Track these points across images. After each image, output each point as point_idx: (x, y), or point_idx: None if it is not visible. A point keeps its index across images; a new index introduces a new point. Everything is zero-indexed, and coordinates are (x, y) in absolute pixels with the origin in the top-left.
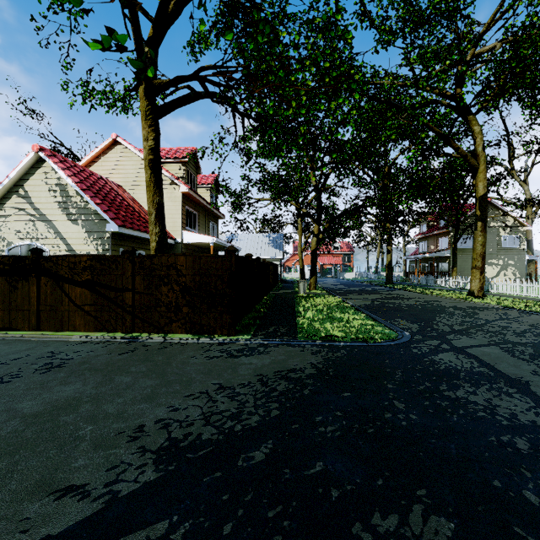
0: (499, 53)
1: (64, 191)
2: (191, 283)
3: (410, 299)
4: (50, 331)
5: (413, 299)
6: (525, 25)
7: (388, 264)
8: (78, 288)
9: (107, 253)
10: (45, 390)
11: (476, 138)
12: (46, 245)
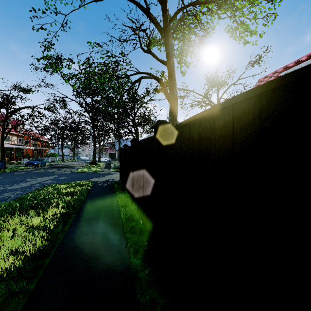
0: None
1: None
2: None
3: None
4: None
5: None
6: None
7: None
8: None
9: None
10: None
11: None
12: None
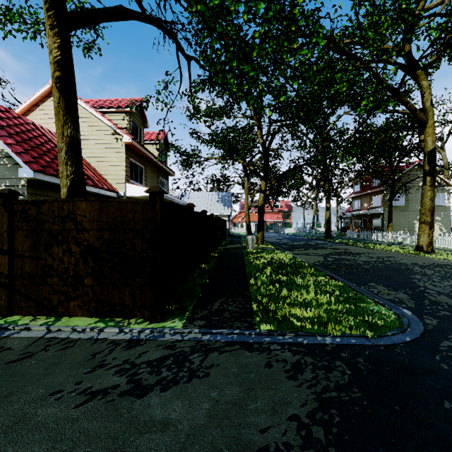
0: None
1: None
2: (96, 241)
3: (360, 254)
4: None
5: (365, 255)
6: None
7: (327, 220)
8: None
9: None
10: None
11: (424, 93)
12: None
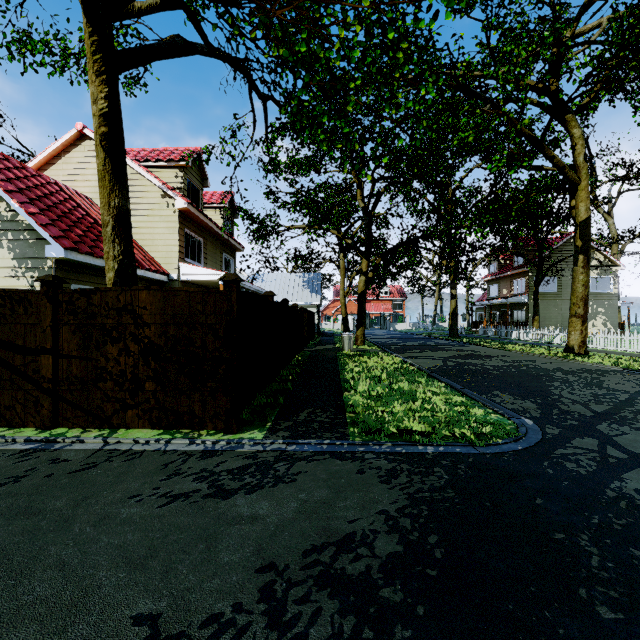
0: (624, 14)
1: None
2: (159, 338)
3: (492, 357)
4: None
5: (497, 358)
6: None
7: (452, 312)
8: None
9: None
10: None
11: (575, 145)
12: None
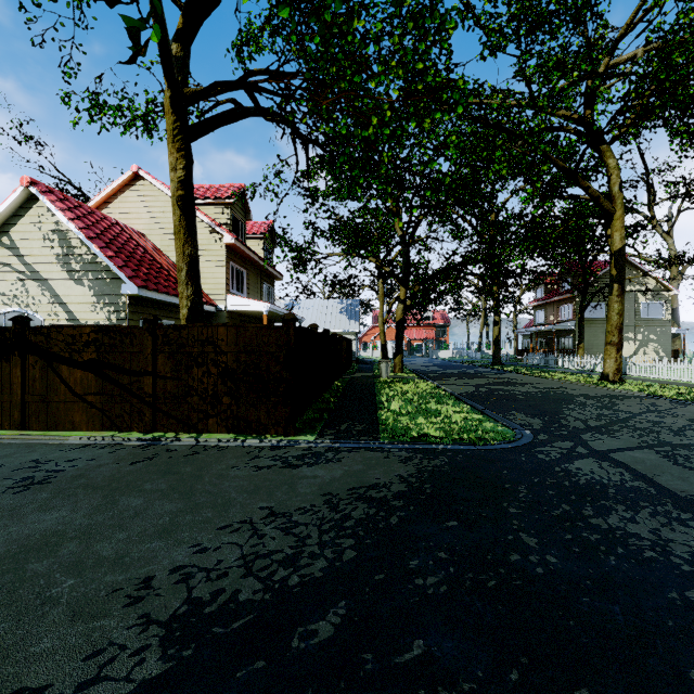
0: (643, 61)
1: (64, 240)
2: (234, 363)
3: (526, 384)
4: (39, 430)
5: (530, 385)
6: (678, 24)
7: (495, 339)
8: (79, 370)
9: (123, 324)
10: (15, 519)
11: (611, 175)
12: (40, 313)
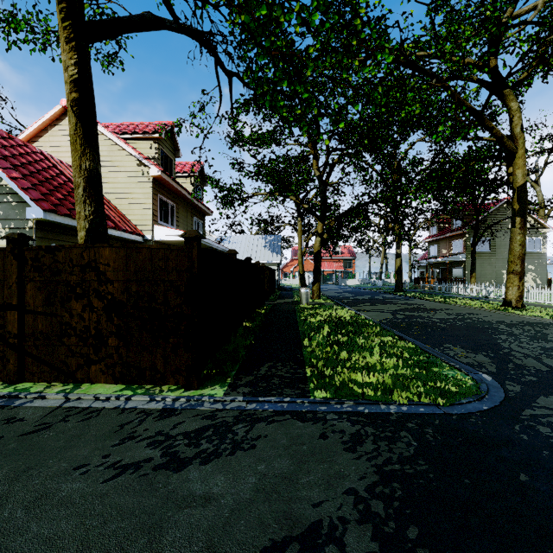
0: None
1: None
2: (122, 294)
3: (437, 310)
4: None
5: (442, 311)
6: None
7: (397, 269)
8: None
9: None
10: None
11: (513, 117)
12: None
